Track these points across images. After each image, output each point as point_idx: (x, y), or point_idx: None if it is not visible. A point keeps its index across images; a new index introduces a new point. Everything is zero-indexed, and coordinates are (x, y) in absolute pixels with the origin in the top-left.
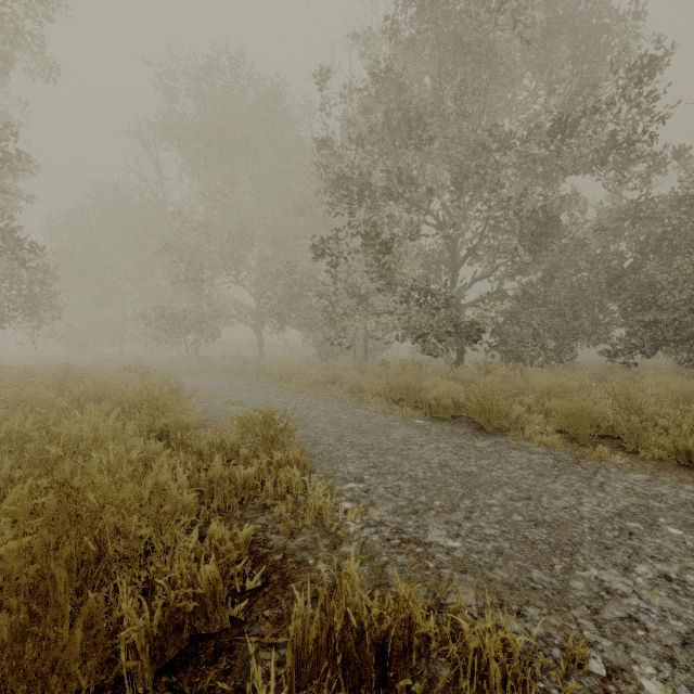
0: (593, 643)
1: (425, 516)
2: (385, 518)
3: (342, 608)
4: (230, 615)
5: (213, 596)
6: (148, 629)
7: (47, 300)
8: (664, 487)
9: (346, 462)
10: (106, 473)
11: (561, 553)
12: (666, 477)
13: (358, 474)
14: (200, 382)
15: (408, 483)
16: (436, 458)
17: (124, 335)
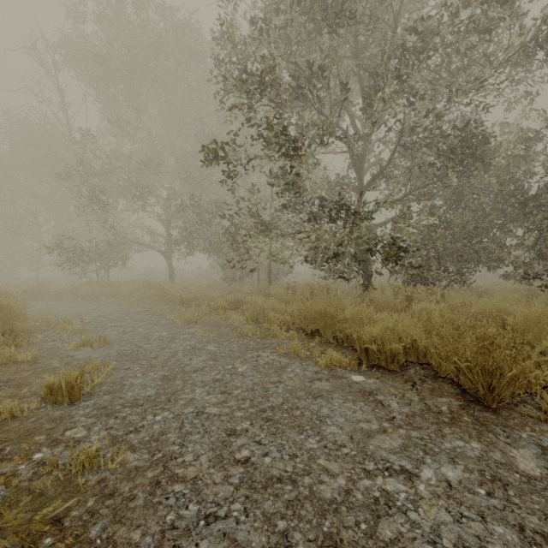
0: None
1: None
2: None
3: None
4: None
5: None
6: None
7: None
8: None
9: None
10: None
11: None
12: None
13: None
14: (90, 308)
15: None
16: None
17: (39, 261)
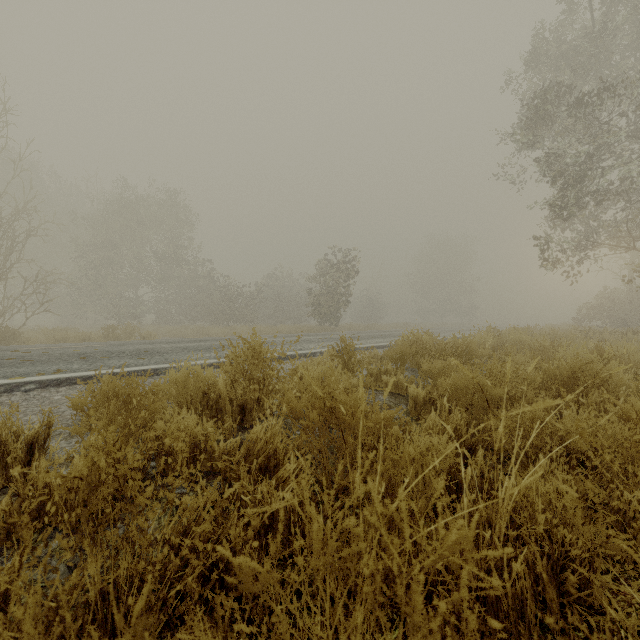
0: None
1: None
2: None
3: None
4: None
5: None
6: None
7: None
8: None
9: None
10: None
11: None
12: None
13: None
14: None
15: None
16: None
17: None
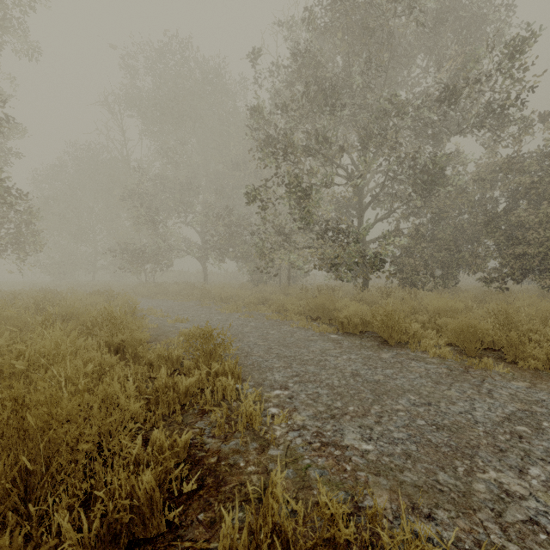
0: (501, 548)
1: (341, 421)
2: (307, 423)
3: (268, 526)
4: (167, 519)
5: (150, 504)
6: (85, 540)
7: (31, 237)
8: (542, 393)
9: (273, 371)
10: (64, 384)
11: (461, 456)
12: (543, 385)
13: (283, 382)
14: (155, 303)
15: (325, 390)
16: (348, 367)
17: (95, 265)
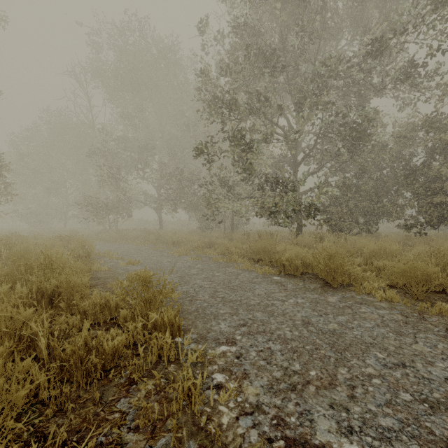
0: None
1: (305, 395)
2: (262, 399)
3: None
4: None
5: None
6: None
7: (3, 188)
8: None
9: (218, 319)
10: None
11: None
12: None
13: (230, 334)
14: (114, 247)
15: (278, 344)
16: (298, 314)
17: (67, 215)
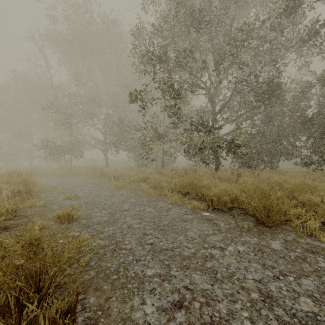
0: None
1: None
2: None
3: None
4: None
5: None
6: None
7: None
8: None
9: (144, 291)
10: None
11: None
12: None
13: None
14: (64, 181)
15: None
16: (247, 275)
17: (32, 155)
